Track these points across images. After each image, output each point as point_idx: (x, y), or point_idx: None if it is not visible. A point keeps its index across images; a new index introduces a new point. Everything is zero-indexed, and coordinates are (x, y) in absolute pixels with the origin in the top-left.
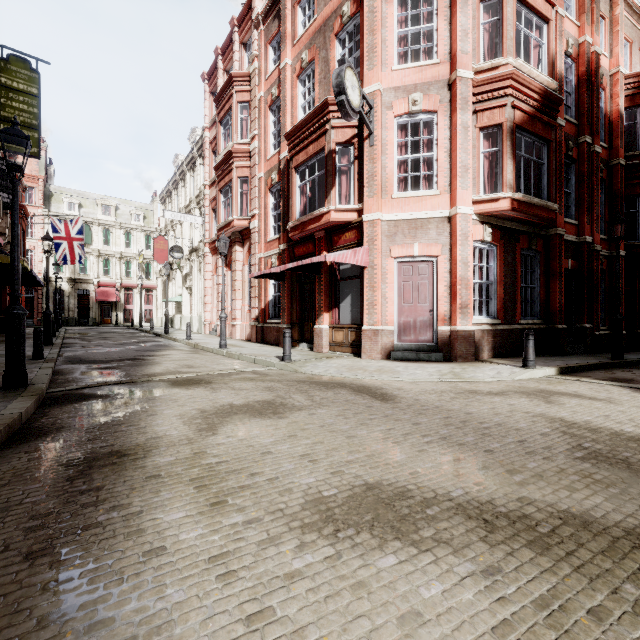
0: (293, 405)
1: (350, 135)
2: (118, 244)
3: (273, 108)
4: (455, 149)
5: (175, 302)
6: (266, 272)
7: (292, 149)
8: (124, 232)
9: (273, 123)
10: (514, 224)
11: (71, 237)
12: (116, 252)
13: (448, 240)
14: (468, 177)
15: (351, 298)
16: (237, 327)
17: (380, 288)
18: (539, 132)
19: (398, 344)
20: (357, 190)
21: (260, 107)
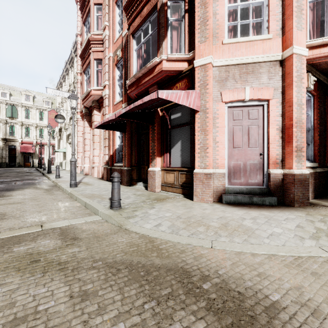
0: None
1: None
2: (35, 118)
3: (119, 3)
4: None
5: (63, 152)
6: (105, 121)
7: (130, 19)
8: (38, 111)
9: (119, 15)
10: (325, 78)
11: None
12: (33, 123)
13: (280, 83)
14: (302, 18)
15: (181, 143)
16: (95, 169)
17: (211, 132)
18: None
19: (229, 187)
20: (187, 41)
21: (109, 4)
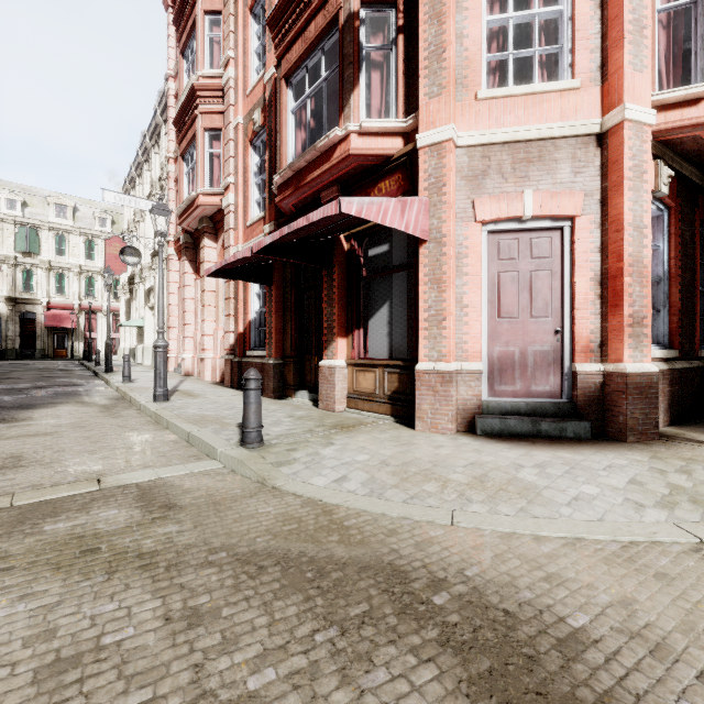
0: None
1: None
2: (76, 255)
3: (257, 11)
4: None
5: (137, 327)
6: (228, 261)
7: (280, 45)
8: (84, 240)
9: (257, 36)
10: (693, 171)
11: None
12: (73, 265)
13: (597, 183)
14: (644, 45)
15: (389, 309)
16: (207, 362)
17: (453, 284)
18: None
19: (490, 401)
20: (403, 93)
21: (237, 13)
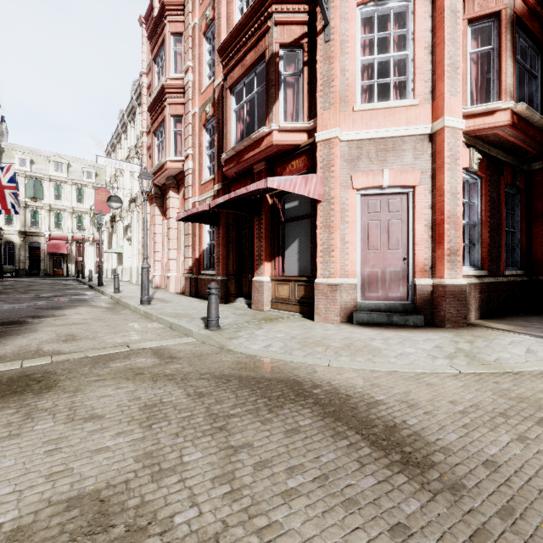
0: (165, 536)
1: (298, 34)
2: (70, 199)
3: (208, 35)
4: (441, 41)
5: (117, 253)
6: (193, 211)
7: (226, 66)
8: (76, 188)
9: (208, 52)
10: (499, 152)
11: (2, 185)
12: (67, 207)
13: (429, 165)
14: (458, 79)
15: (298, 243)
16: (172, 279)
17: (338, 229)
18: (537, 33)
19: (362, 302)
20: (307, 104)
21: (194, 35)
